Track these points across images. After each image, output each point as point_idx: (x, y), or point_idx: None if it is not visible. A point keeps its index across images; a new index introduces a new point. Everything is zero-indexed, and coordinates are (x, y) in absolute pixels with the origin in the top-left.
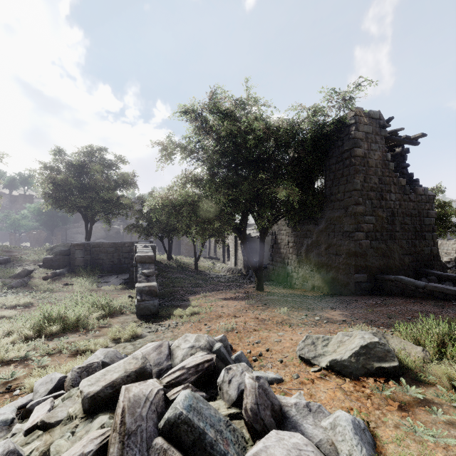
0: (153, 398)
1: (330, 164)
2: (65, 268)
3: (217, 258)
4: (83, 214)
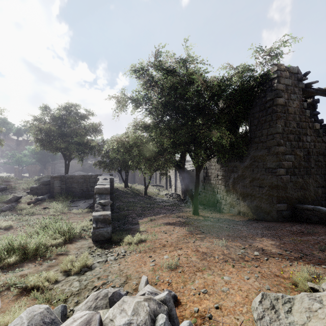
0: None
1: (254, 112)
2: (46, 195)
3: (162, 185)
4: (63, 153)
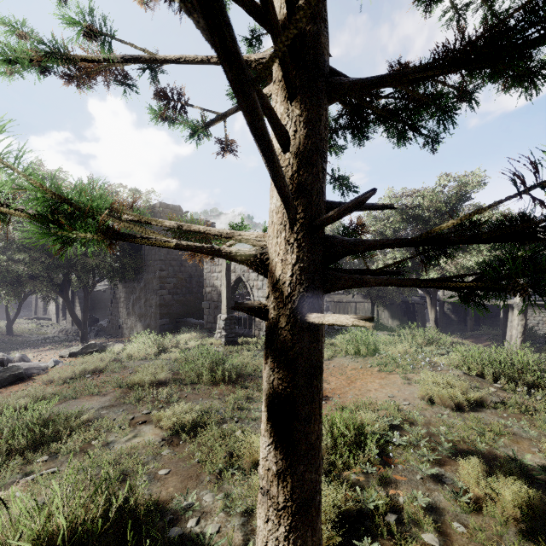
0: None
1: None
2: None
3: (48, 318)
4: None
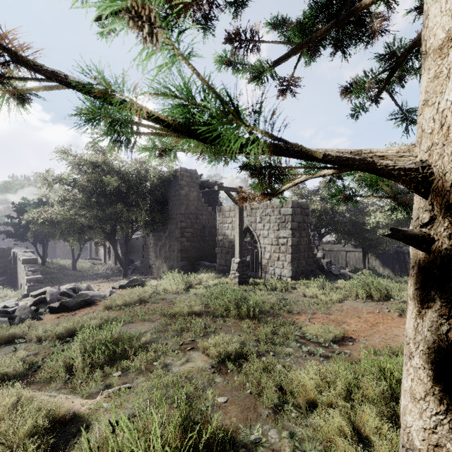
0: (56, 291)
1: (171, 196)
2: None
3: (99, 258)
4: None
